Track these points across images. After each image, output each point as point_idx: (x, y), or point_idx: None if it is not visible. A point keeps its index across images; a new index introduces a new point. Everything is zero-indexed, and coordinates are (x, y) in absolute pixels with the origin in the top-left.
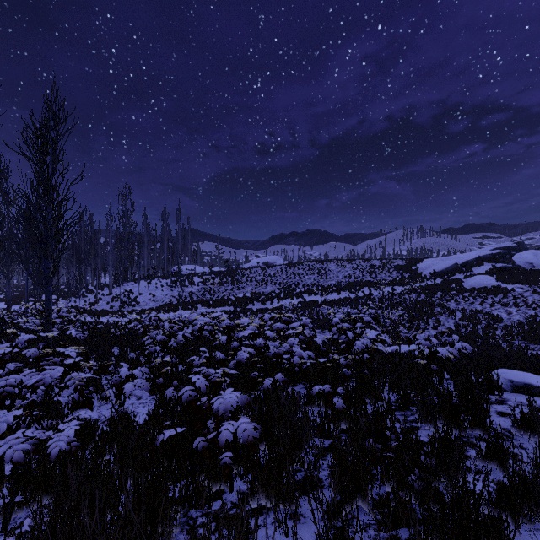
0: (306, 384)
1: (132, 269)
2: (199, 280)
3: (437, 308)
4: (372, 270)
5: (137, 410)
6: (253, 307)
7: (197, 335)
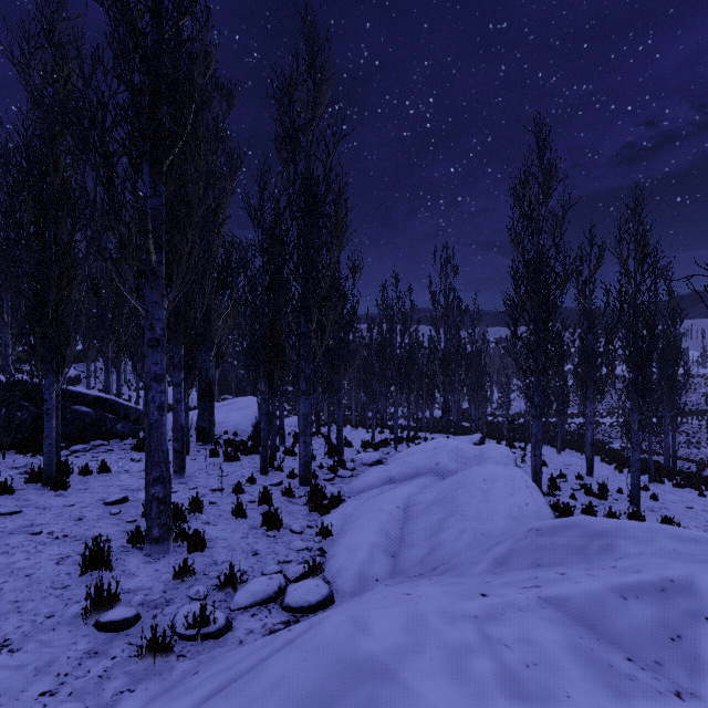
0: None
1: None
2: None
3: None
4: None
5: None
6: (577, 421)
7: None
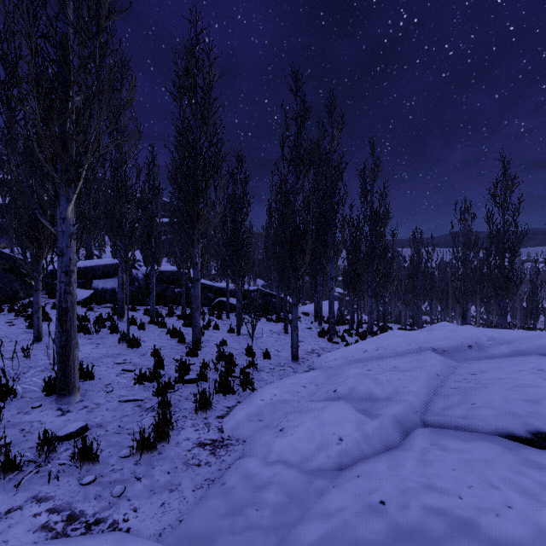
0: None
1: None
2: None
3: None
4: None
5: None
6: None
7: None
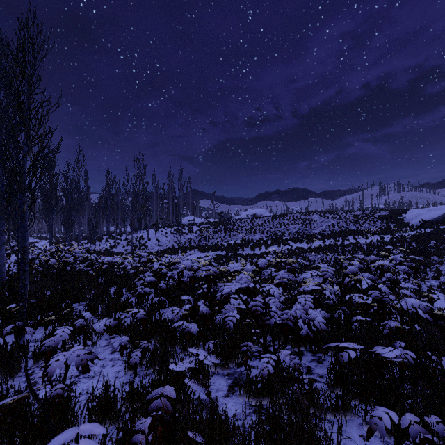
0: (316, 353)
1: (144, 220)
2: (197, 229)
3: (433, 257)
4: (355, 220)
5: (103, 371)
6: (243, 252)
7: (177, 281)
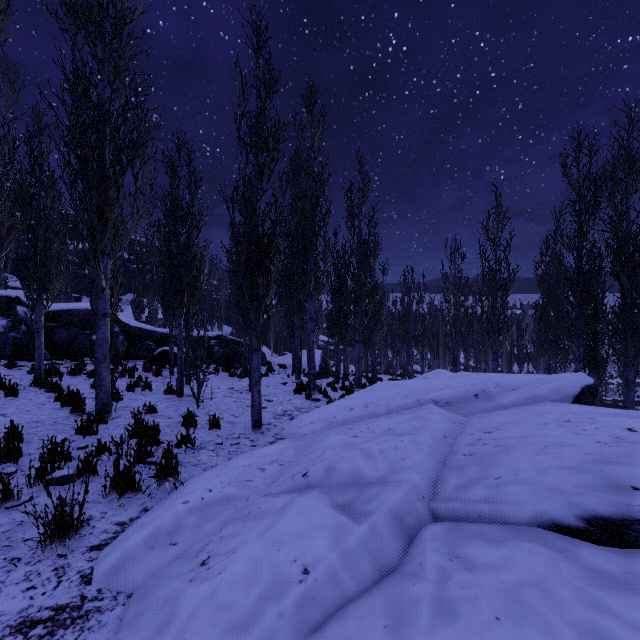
0: None
1: None
2: None
3: None
4: None
5: None
6: None
7: None
